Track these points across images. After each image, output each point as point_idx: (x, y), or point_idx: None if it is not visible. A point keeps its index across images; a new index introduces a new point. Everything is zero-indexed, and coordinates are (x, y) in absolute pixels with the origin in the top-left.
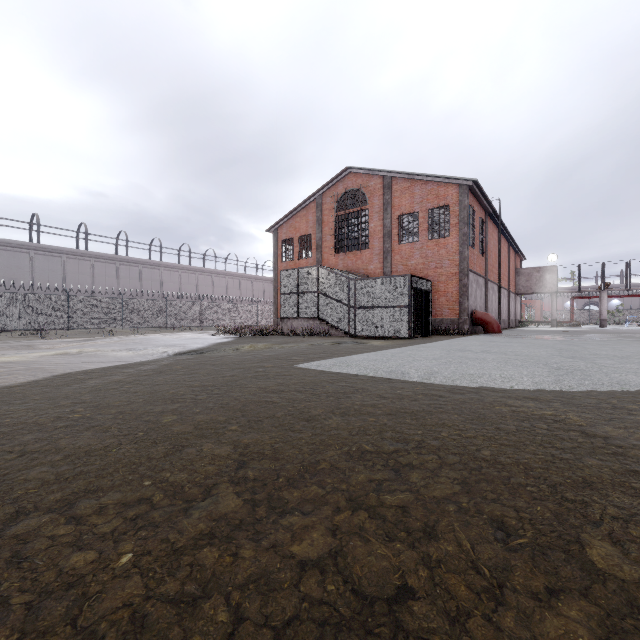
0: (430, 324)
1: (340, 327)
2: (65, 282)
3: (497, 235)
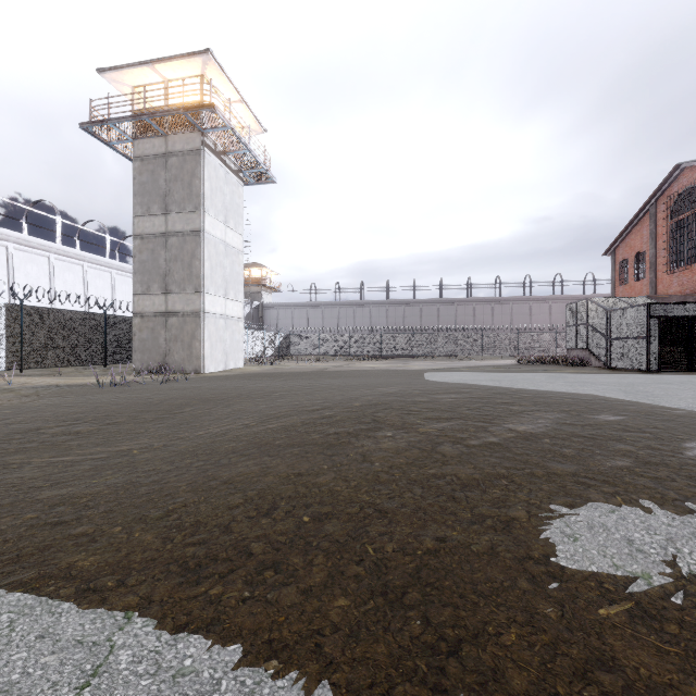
0: None
1: (601, 358)
2: (456, 322)
3: None
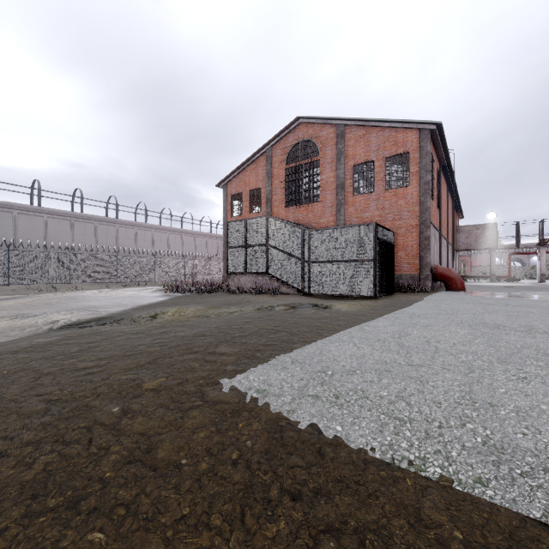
0: (393, 280)
1: (292, 284)
2: (16, 237)
3: (446, 191)
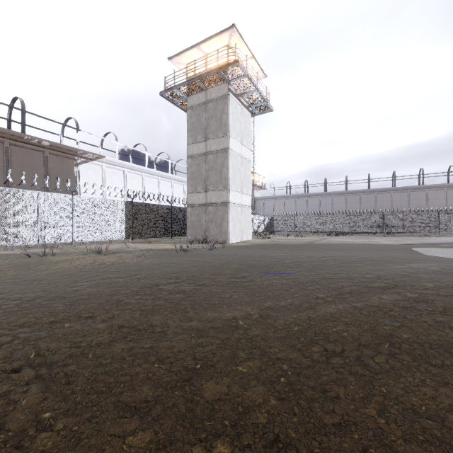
0: None
1: None
2: (409, 206)
3: None
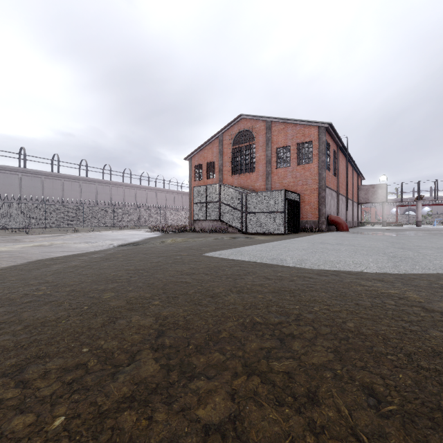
0: (299, 224)
1: (235, 226)
2: (43, 195)
3: (345, 162)
